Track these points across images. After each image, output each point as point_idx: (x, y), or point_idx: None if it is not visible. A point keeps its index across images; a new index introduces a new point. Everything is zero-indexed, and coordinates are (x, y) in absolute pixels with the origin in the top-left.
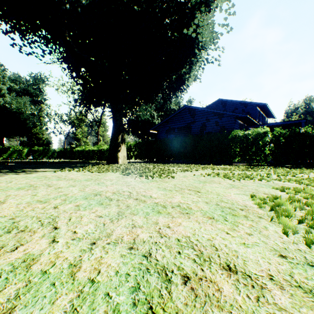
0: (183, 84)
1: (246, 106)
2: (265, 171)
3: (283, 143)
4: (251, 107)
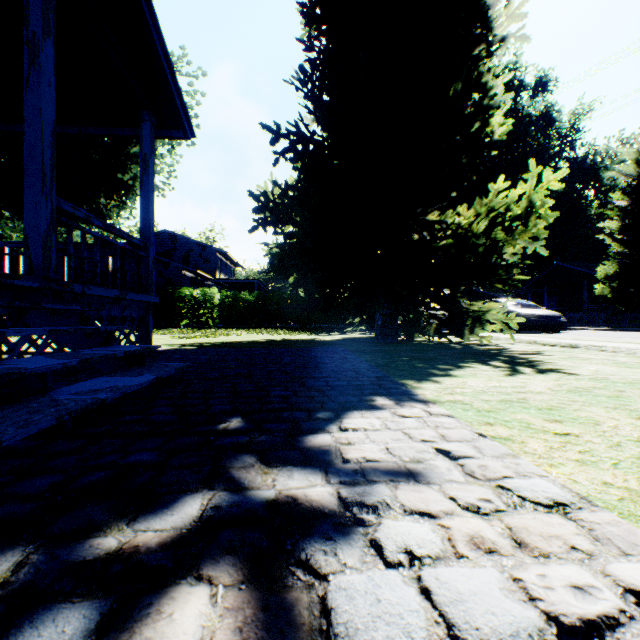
0: (111, 217)
1: (205, 250)
2: (198, 331)
3: (229, 306)
4: (211, 253)
